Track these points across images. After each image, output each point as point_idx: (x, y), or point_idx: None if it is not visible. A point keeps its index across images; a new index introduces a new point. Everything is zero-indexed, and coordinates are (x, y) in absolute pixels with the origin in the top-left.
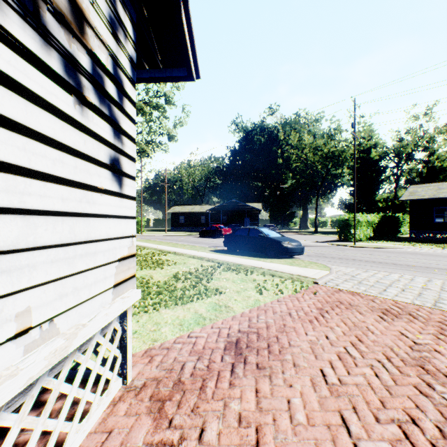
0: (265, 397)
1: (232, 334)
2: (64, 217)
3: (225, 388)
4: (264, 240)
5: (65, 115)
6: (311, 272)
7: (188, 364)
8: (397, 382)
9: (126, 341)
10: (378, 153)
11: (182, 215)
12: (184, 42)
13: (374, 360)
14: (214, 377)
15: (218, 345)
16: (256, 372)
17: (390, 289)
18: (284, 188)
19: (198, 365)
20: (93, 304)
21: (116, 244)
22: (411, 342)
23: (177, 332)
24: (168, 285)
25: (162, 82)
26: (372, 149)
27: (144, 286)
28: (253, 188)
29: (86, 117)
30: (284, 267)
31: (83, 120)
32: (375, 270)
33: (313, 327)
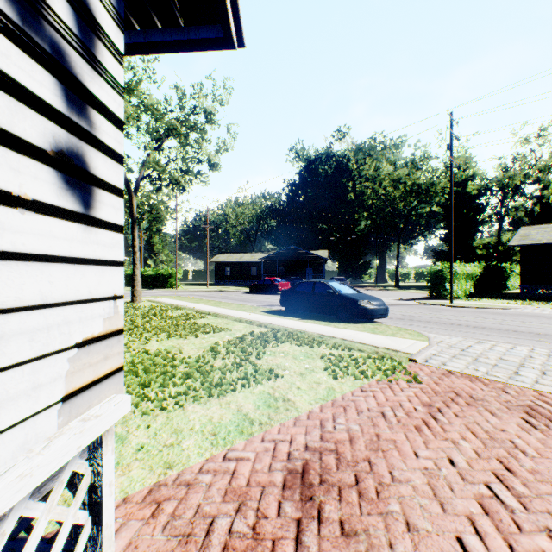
0: None
1: (296, 453)
2: None
3: None
4: (334, 298)
5: None
6: (402, 343)
7: (220, 522)
8: None
9: (99, 493)
10: (476, 186)
11: (228, 265)
12: None
13: (548, 515)
14: None
15: (272, 477)
16: (342, 545)
17: (524, 371)
18: (356, 232)
19: (237, 525)
20: None
21: (72, 315)
22: None
23: (207, 450)
24: (202, 362)
25: (184, 50)
26: (469, 182)
27: (167, 364)
28: (317, 231)
29: None
30: (364, 335)
31: None
32: (491, 341)
33: (425, 441)
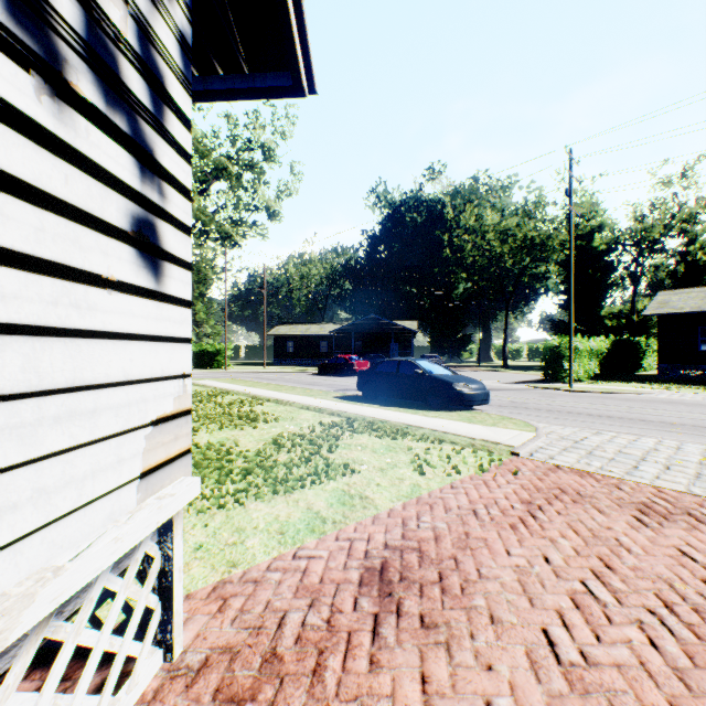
0: (441, 693)
1: (374, 552)
2: (7, 336)
3: (361, 673)
4: (424, 380)
5: (10, 111)
6: (504, 434)
7: (292, 616)
8: (696, 660)
9: (170, 578)
10: (604, 240)
11: (291, 340)
12: (286, 17)
13: (643, 609)
14: (341, 646)
15: (348, 575)
16: (421, 635)
17: (645, 466)
18: (453, 297)
19: (311, 619)
20: (88, 517)
21: (148, 392)
22: (703, 571)
23: (275, 548)
24: (263, 457)
25: (248, 98)
26: (595, 234)
27: (222, 458)
28: (403, 296)
29: (69, 127)
30: (459, 425)
31: (62, 131)
32: (612, 431)
33: (520, 540)
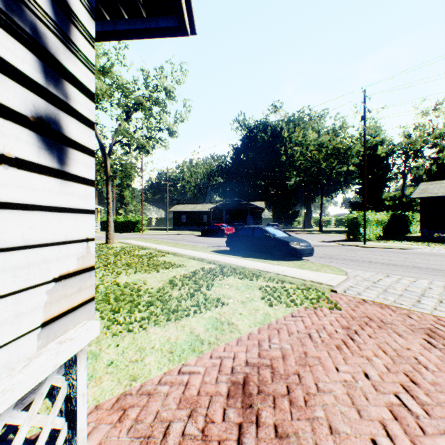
0: None
1: (238, 368)
2: None
3: None
4: (270, 240)
5: None
6: (325, 277)
7: (175, 425)
8: None
9: (74, 403)
10: (384, 150)
11: (184, 214)
12: None
13: None
14: None
15: (218, 388)
16: None
17: (425, 300)
18: (288, 187)
19: (189, 429)
20: None
21: (50, 254)
22: None
23: (165, 365)
24: (162, 293)
25: (146, 37)
26: (379, 146)
27: (134, 294)
28: (256, 186)
29: None
30: (294, 270)
31: None
32: (397, 275)
33: (345, 358)
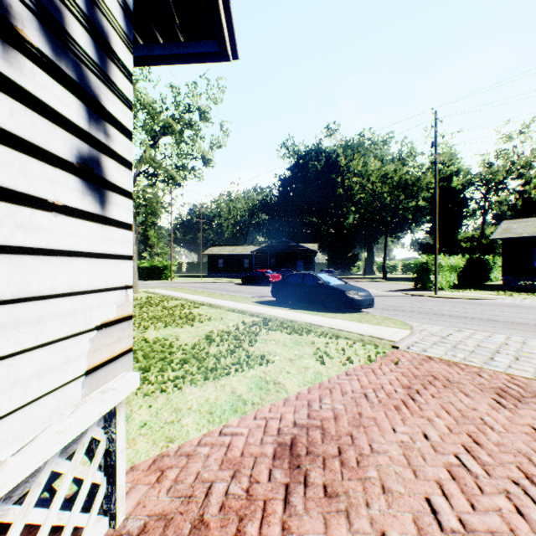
0: None
1: (285, 429)
2: None
3: None
4: (323, 289)
5: None
6: (386, 331)
7: (218, 486)
8: None
9: (114, 457)
10: (460, 181)
11: (221, 258)
12: None
13: (508, 480)
14: (258, 514)
15: (263, 449)
16: (324, 504)
17: (499, 357)
18: (345, 225)
19: (233, 489)
20: (34, 413)
21: (92, 302)
22: None
23: (205, 426)
24: (198, 349)
25: (183, 62)
26: (454, 177)
27: (165, 351)
28: (307, 225)
29: (14, 66)
30: (350, 324)
31: (7, 69)
32: (470, 329)
33: (403, 419)
